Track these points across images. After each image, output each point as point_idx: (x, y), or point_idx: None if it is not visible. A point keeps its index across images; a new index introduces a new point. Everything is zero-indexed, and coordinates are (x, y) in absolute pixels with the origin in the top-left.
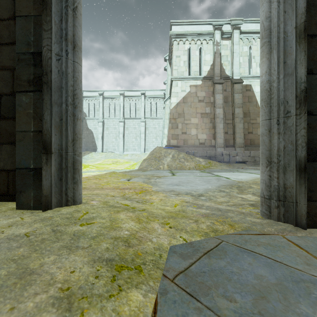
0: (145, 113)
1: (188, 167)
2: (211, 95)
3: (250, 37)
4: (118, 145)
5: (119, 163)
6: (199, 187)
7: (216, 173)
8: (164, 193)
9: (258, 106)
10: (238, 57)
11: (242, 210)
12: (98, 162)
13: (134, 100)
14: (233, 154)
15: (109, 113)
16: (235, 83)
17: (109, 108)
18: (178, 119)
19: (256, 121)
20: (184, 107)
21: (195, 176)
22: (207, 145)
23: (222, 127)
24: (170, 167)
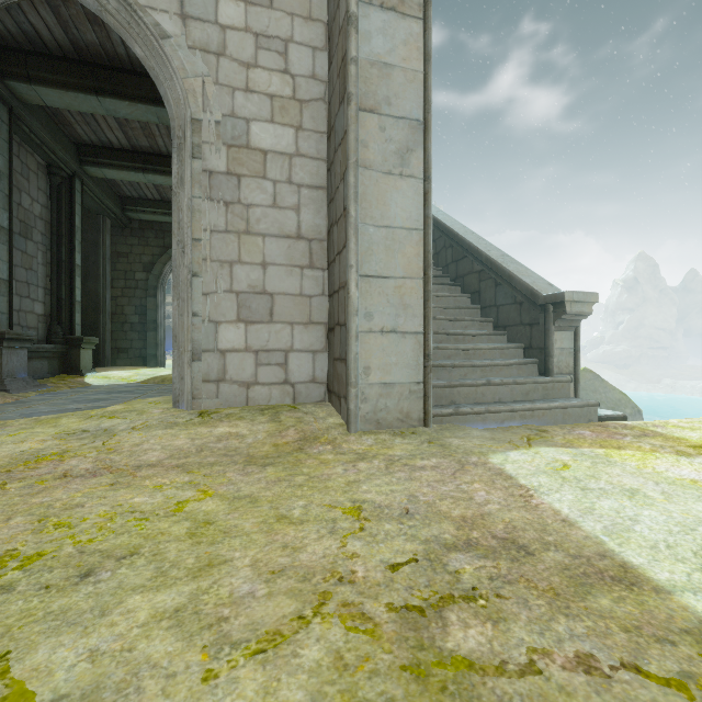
0: None
1: None
2: None
3: None
4: None
5: None
6: None
7: None
8: None
9: None
10: None
11: None
12: None
13: None
14: None
15: None
16: None
17: None
18: None
19: None
20: None
21: None
22: None
23: None
24: None
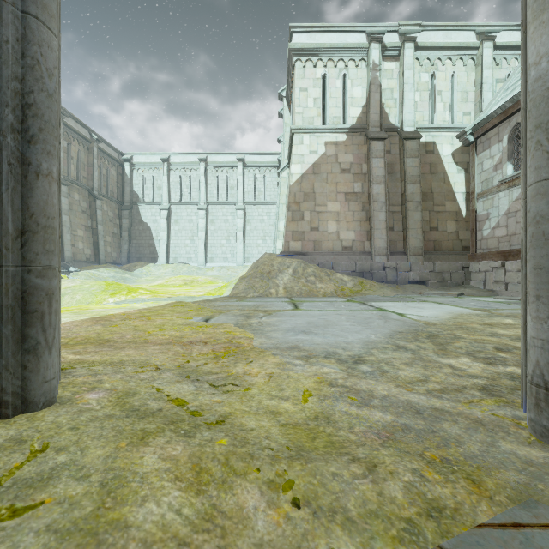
0: (245, 194)
1: (322, 291)
2: (364, 160)
3: (434, 57)
4: (195, 251)
5: (196, 284)
6: (351, 337)
7: (376, 304)
8: (278, 355)
9: (447, 181)
10: (412, 92)
11: (474, 410)
12: (158, 281)
13: (225, 170)
14: (404, 268)
15: (180, 193)
16: (407, 139)
17: (179, 184)
18: (303, 203)
19: (445, 208)
20: (315, 181)
21: (338, 311)
22: (357, 252)
23: (384, 219)
24: (290, 292)
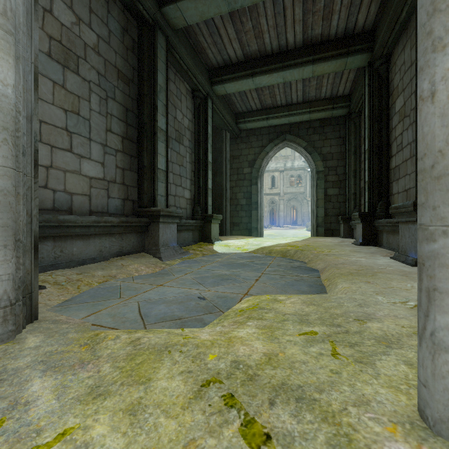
0: None
1: None
2: None
3: None
4: None
5: None
6: None
7: None
8: None
9: None
10: None
11: None
12: None
13: None
14: None
15: None
16: None
17: None
18: None
19: None
20: None
21: None
22: None
23: None
24: None
